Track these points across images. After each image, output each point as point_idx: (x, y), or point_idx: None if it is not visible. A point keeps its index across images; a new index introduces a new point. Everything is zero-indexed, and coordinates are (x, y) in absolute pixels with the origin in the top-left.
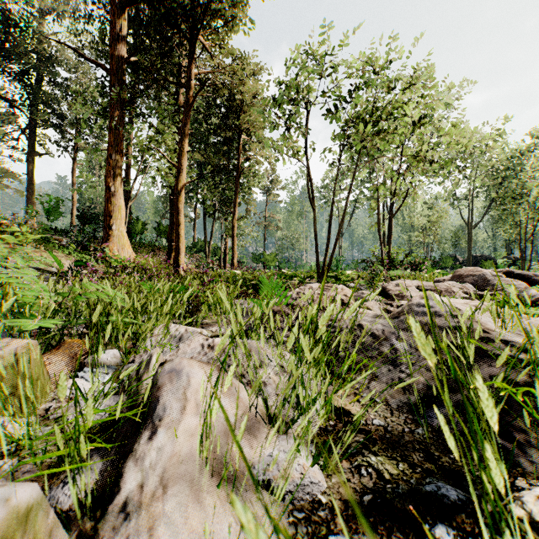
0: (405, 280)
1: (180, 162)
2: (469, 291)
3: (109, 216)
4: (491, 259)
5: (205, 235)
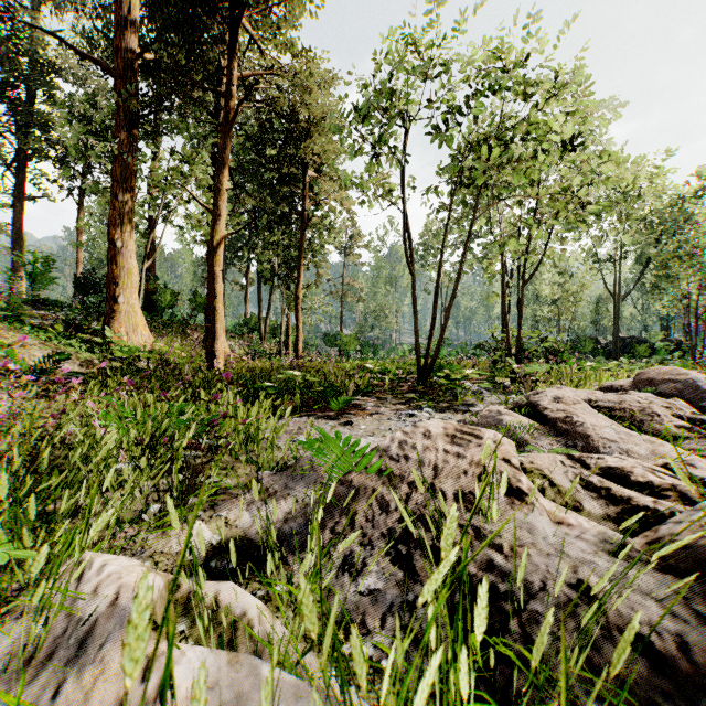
0: (563, 389)
1: (217, 205)
2: (681, 413)
3: (113, 283)
4: (644, 342)
5: (259, 309)
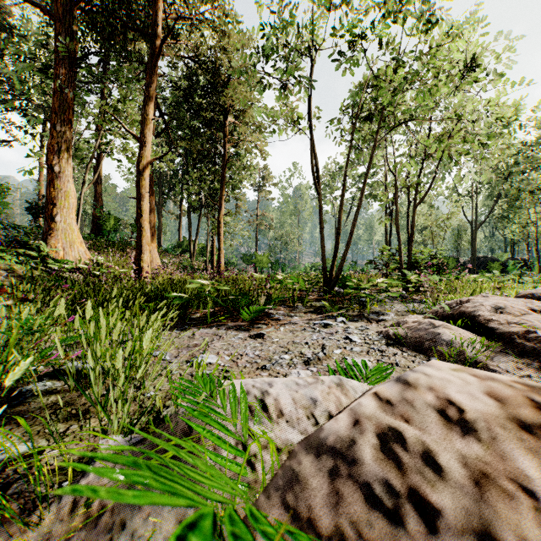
0: (491, 297)
1: (143, 133)
2: None
3: (51, 203)
4: (495, 261)
5: (189, 233)
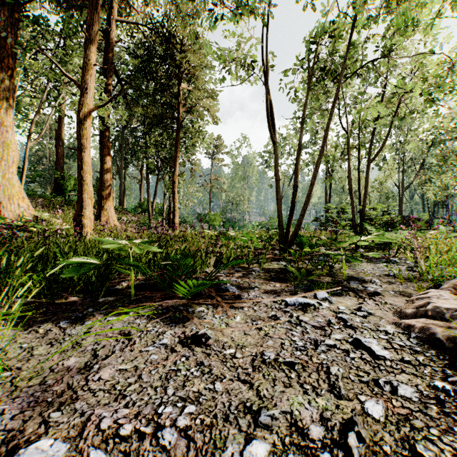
0: None
1: (84, 79)
2: None
3: None
4: (418, 219)
5: (147, 194)
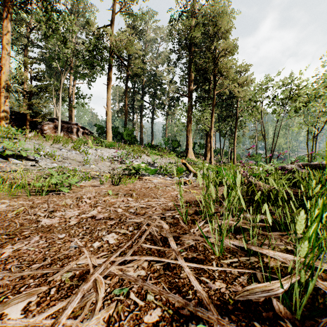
0: None
1: (211, 125)
2: None
3: (187, 145)
4: None
5: (220, 146)
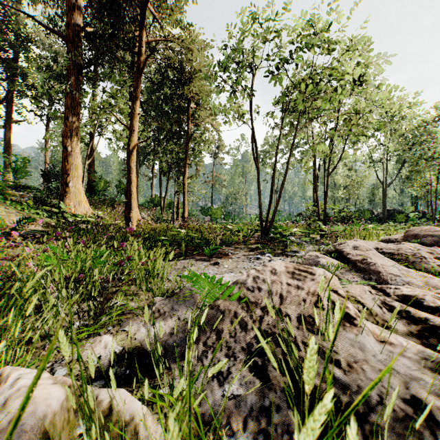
0: (358, 241)
1: (132, 124)
2: (439, 256)
3: (65, 173)
4: (402, 213)
5: (160, 192)
